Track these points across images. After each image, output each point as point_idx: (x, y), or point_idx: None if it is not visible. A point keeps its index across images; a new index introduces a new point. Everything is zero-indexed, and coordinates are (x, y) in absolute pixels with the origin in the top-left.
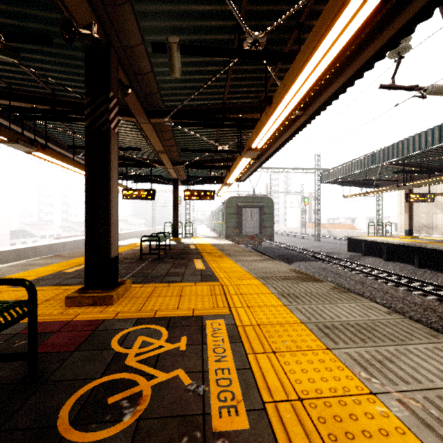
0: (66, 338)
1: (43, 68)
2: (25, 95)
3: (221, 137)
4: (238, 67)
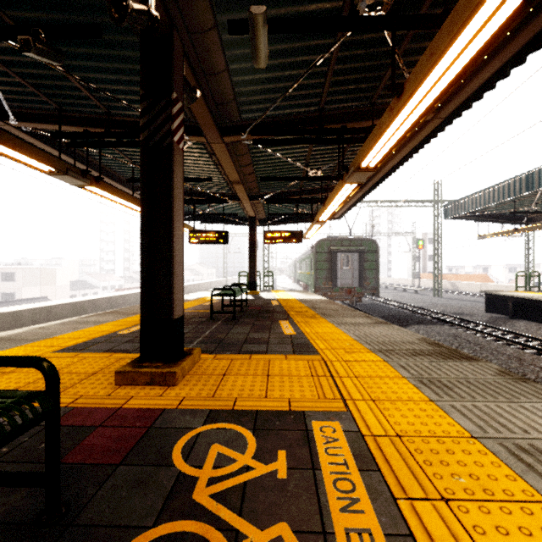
0: (110, 438)
1: (95, 79)
2: (76, 118)
3: (312, 159)
4: (344, 53)
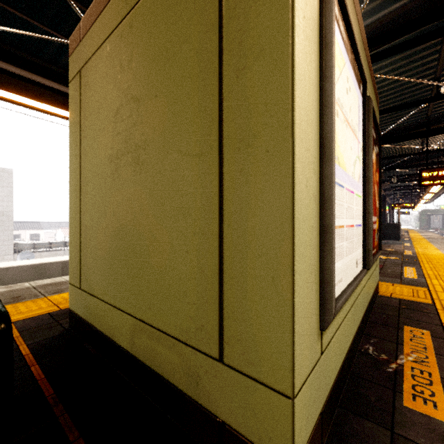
0: None
1: None
2: None
3: None
4: None
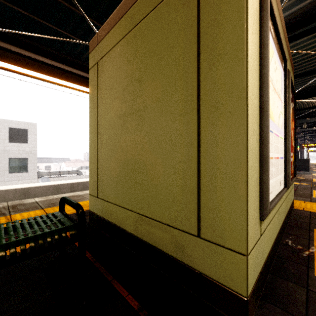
0: None
1: None
2: None
3: None
4: None
